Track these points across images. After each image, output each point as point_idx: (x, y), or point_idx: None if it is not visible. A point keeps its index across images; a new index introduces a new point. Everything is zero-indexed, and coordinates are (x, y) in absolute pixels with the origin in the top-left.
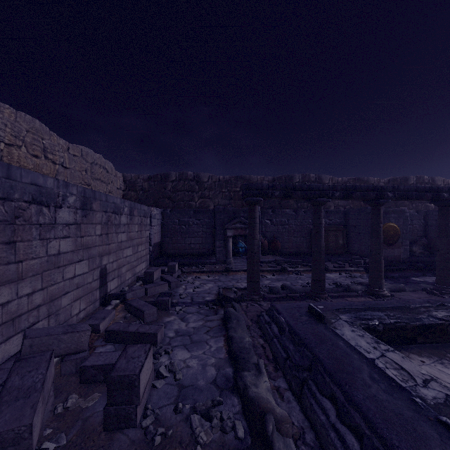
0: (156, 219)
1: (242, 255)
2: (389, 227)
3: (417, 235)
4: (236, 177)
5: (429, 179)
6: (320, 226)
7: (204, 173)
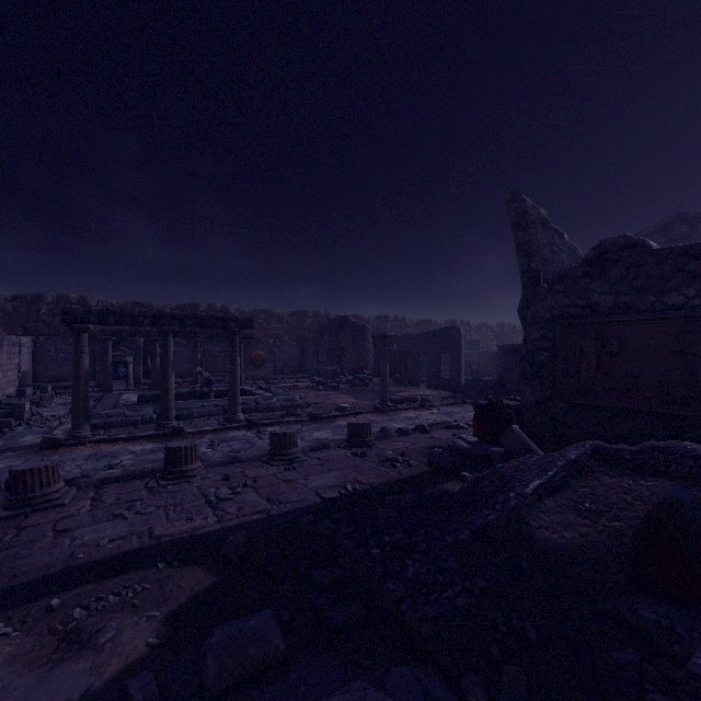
0: (26, 348)
1: (124, 379)
2: (257, 354)
3: (295, 360)
4: (134, 303)
5: (326, 314)
6: (156, 354)
7: (93, 297)
